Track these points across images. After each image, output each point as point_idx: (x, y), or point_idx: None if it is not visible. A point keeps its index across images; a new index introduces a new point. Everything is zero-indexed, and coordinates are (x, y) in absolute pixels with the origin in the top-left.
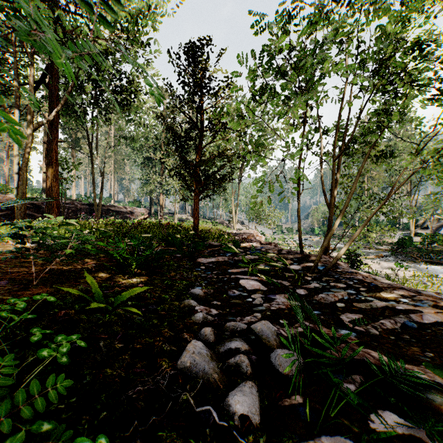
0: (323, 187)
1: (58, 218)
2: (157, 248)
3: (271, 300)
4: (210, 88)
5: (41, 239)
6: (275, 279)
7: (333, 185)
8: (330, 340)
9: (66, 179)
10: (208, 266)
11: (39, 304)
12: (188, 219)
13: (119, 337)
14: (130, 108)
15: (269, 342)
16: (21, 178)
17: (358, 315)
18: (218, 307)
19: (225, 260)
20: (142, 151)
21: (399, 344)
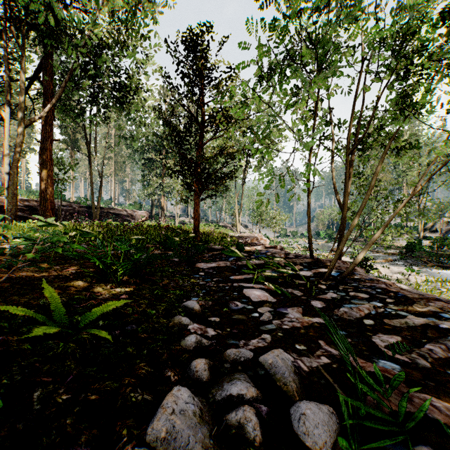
0: (335, 185)
1: (49, 220)
2: (153, 251)
3: (282, 315)
4: (211, 78)
5: None
6: (284, 287)
7: (347, 182)
8: (378, 388)
9: (62, 180)
10: (207, 272)
11: None
12: (190, 222)
13: (69, 380)
14: (130, 107)
15: (286, 386)
16: (11, 178)
17: (395, 338)
18: (216, 326)
19: (227, 265)
20: (143, 152)
21: None
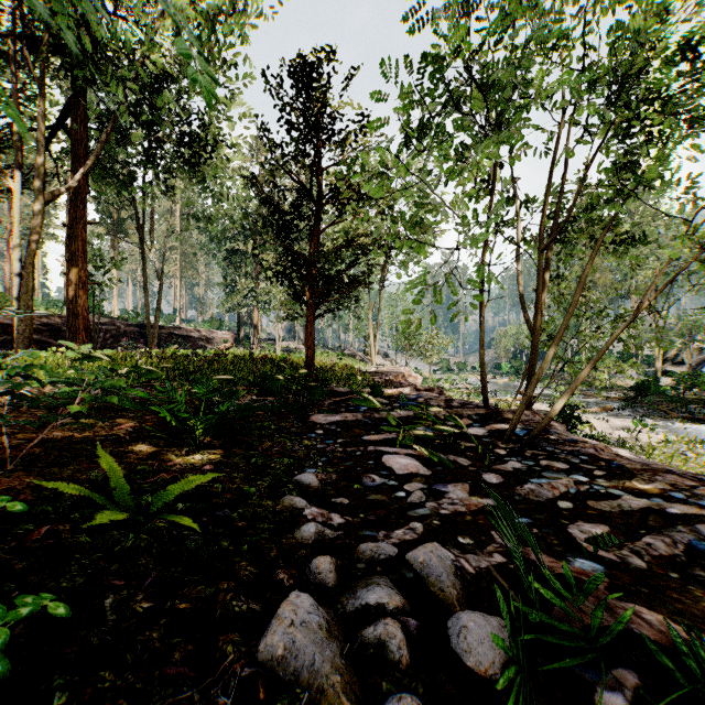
0: (521, 296)
1: (83, 347)
2: (244, 397)
3: (440, 494)
4: (332, 132)
5: (16, 387)
6: (443, 453)
7: (540, 293)
8: (566, 594)
9: (100, 284)
10: (328, 429)
11: (6, 512)
12: (299, 348)
13: (148, 583)
14: (205, 170)
15: (443, 592)
16: (24, 283)
17: (601, 528)
18: (344, 510)
19: (357, 419)
20: (225, 239)
21: (689, 590)
